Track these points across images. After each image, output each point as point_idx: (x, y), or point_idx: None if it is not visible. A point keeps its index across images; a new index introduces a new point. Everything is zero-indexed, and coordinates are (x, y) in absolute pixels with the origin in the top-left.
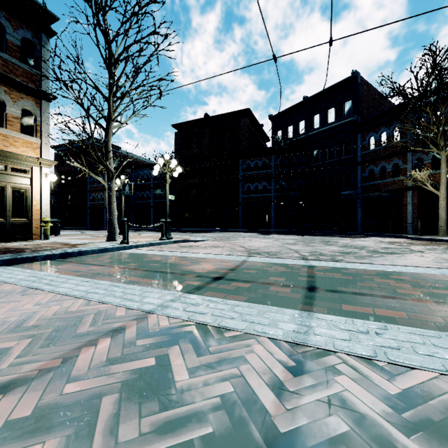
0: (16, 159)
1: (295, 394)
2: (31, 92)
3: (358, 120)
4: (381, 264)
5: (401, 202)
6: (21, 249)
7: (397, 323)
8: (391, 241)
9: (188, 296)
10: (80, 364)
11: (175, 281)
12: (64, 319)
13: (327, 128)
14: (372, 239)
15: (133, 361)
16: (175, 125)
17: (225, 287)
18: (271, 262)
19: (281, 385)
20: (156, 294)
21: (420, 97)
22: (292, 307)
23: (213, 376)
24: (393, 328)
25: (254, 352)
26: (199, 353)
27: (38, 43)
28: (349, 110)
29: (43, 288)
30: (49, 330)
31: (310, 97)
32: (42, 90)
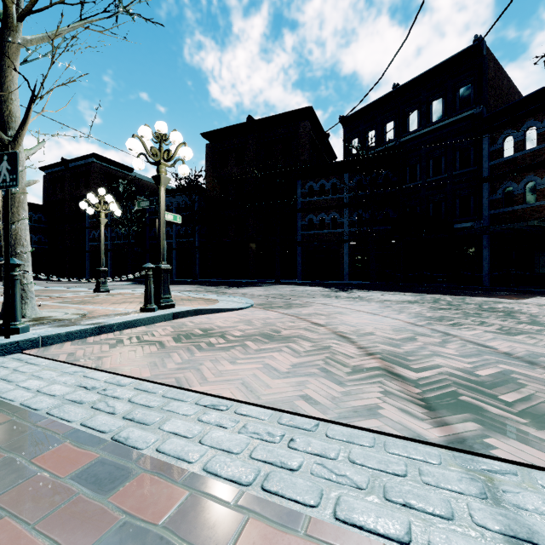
0: None
1: None
2: None
3: (483, 113)
4: None
5: None
6: None
7: None
8: None
9: None
10: None
11: None
12: None
13: (432, 129)
14: None
15: None
16: (206, 134)
17: None
18: None
19: None
20: None
21: None
22: None
23: None
24: None
25: None
26: None
27: None
28: (468, 99)
29: None
30: None
31: (404, 85)
32: None
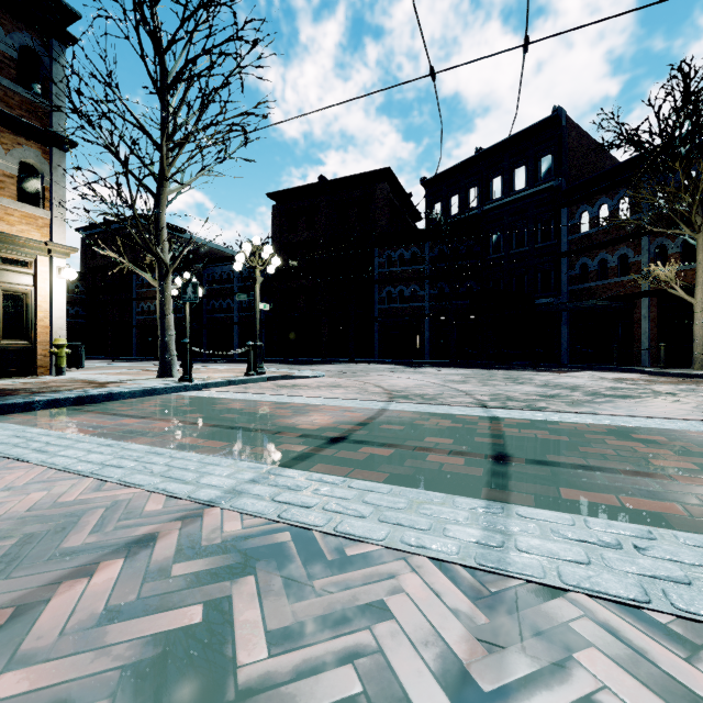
0: (10, 243)
1: (495, 699)
2: (34, 135)
3: (563, 185)
4: (611, 415)
5: (631, 316)
6: (12, 390)
7: (671, 526)
8: (618, 377)
9: (283, 472)
10: (48, 621)
11: (262, 444)
12: (47, 518)
13: (514, 198)
14: (588, 375)
15: (157, 614)
16: (272, 194)
17: (348, 455)
18: (428, 412)
19: (464, 674)
20: (226, 468)
21: (663, 147)
22: (470, 494)
23: (318, 651)
24: (665, 537)
25: (403, 591)
26: (293, 594)
27: (47, 54)
28: (549, 169)
29: (28, 457)
30: (10, 541)
31: (486, 150)
32: (53, 132)
